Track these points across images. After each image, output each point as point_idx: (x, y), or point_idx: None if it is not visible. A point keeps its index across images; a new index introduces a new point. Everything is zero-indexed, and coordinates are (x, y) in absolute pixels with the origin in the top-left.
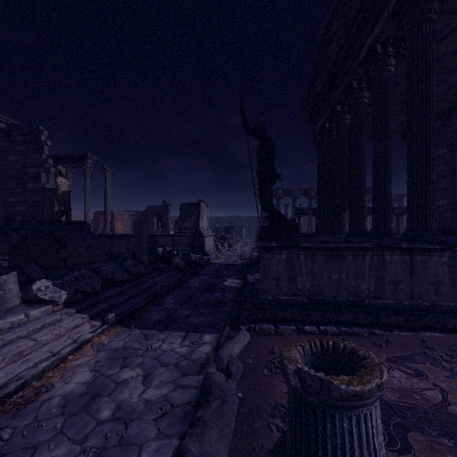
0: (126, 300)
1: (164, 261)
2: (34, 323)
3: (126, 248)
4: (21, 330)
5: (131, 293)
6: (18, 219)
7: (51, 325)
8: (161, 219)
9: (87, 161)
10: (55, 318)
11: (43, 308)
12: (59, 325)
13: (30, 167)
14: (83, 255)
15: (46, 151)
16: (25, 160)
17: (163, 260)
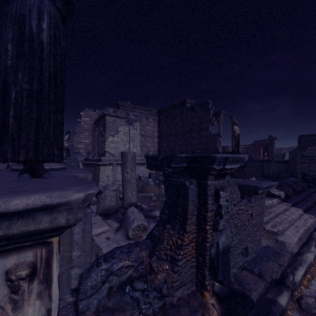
0: (312, 205)
1: (305, 181)
2: (277, 206)
3: (267, 170)
4: (276, 209)
5: (313, 201)
6: (197, 151)
7: (286, 210)
8: (266, 150)
9: (220, 115)
10: (285, 206)
11: (276, 199)
12: (292, 211)
13: (203, 123)
14: (251, 172)
15: (211, 113)
16: (200, 120)
17: (303, 181)
